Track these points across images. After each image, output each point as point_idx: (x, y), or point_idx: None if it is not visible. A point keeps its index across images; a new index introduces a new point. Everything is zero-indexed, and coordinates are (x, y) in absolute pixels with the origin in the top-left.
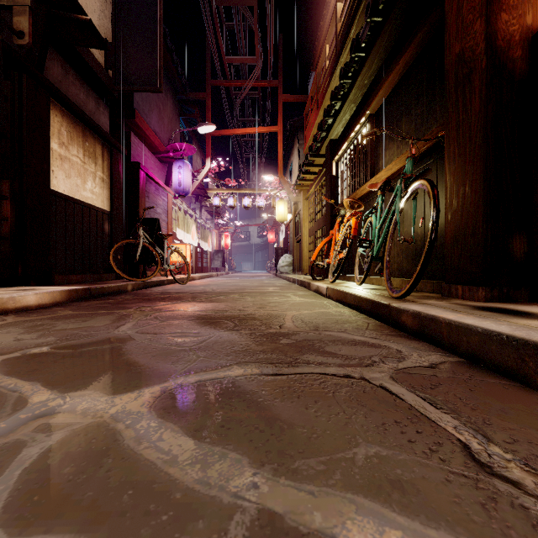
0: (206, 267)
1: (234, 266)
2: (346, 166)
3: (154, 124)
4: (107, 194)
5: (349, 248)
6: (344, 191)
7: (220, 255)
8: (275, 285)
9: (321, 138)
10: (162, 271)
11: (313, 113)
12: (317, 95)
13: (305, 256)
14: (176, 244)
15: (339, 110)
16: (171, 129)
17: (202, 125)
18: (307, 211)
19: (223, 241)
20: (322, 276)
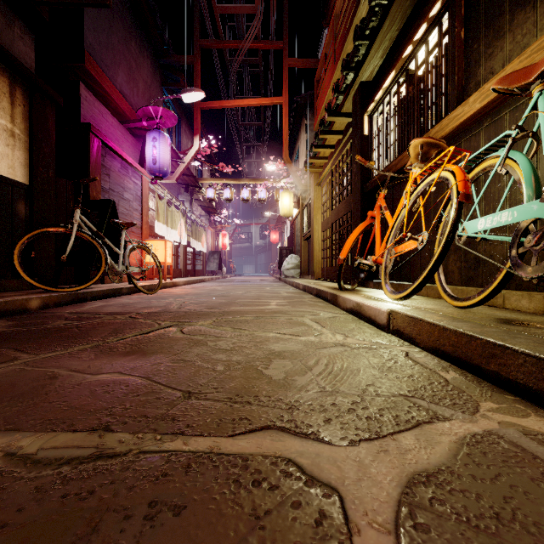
0: (199, 270)
1: (234, 268)
2: (390, 114)
3: (121, 83)
4: (22, 158)
5: (454, 224)
6: (384, 154)
7: (216, 257)
8: (279, 295)
9: (345, 86)
10: (115, 275)
11: (328, 71)
12: (334, 44)
13: (316, 256)
14: (152, 240)
15: (382, 18)
16: (150, 98)
17: (187, 91)
18: (319, 200)
19: (220, 241)
20: (344, 282)
